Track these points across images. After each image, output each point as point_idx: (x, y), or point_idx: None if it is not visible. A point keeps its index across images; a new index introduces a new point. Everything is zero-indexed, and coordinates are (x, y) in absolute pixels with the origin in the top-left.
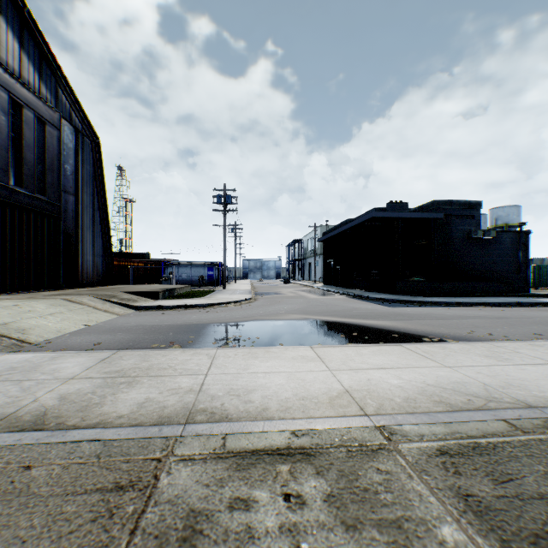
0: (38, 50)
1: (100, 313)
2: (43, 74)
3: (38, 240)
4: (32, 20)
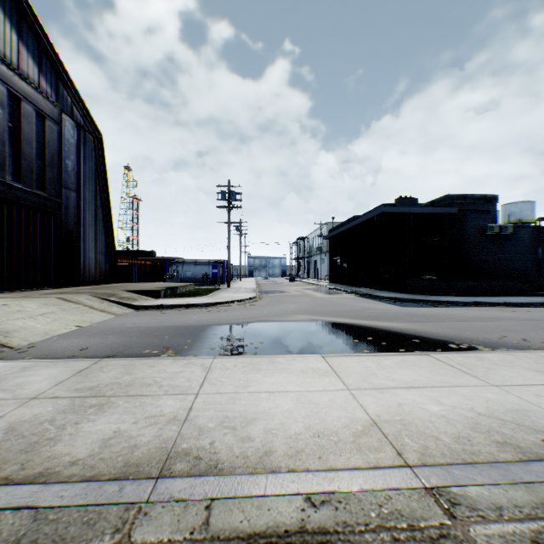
0: (37, 42)
1: (96, 313)
2: (43, 68)
3: (37, 237)
4: (31, 12)
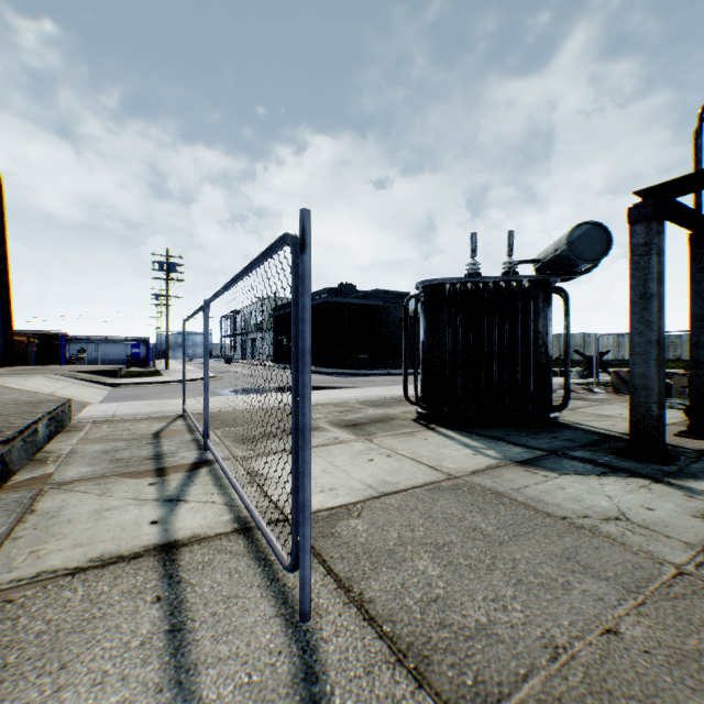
0: None
1: (94, 388)
2: None
3: None
4: None
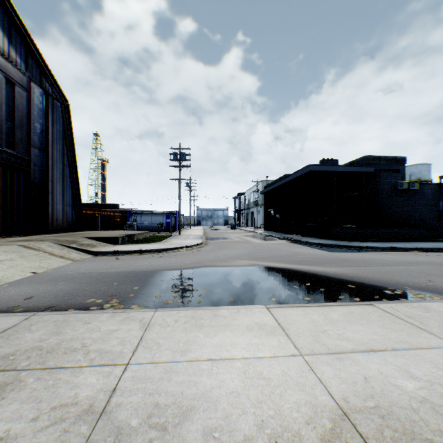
0: (7, 17)
1: (54, 259)
2: (12, 40)
3: (7, 190)
4: None
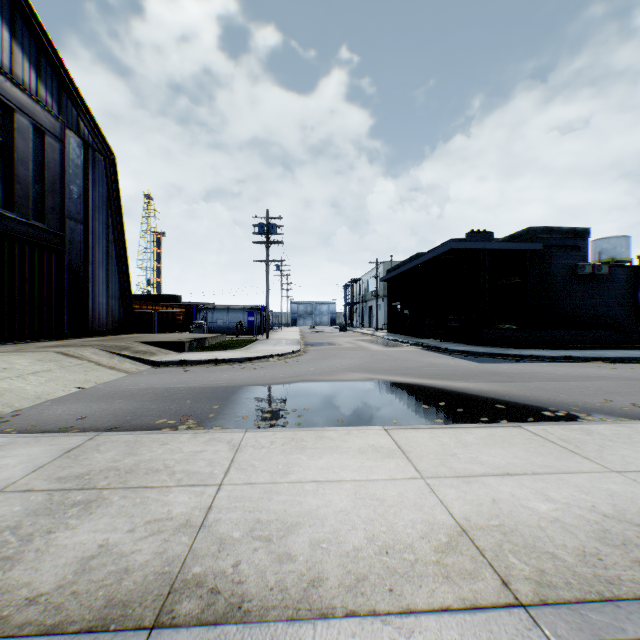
0: (35, 41)
1: (103, 371)
2: (41, 73)
3: (34, 277)
4: (26, 4)
